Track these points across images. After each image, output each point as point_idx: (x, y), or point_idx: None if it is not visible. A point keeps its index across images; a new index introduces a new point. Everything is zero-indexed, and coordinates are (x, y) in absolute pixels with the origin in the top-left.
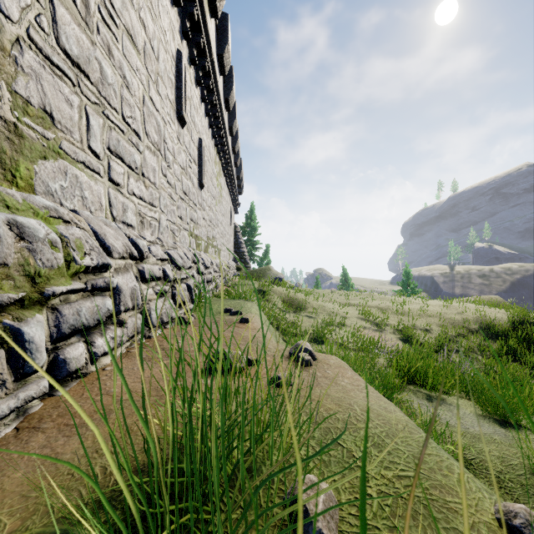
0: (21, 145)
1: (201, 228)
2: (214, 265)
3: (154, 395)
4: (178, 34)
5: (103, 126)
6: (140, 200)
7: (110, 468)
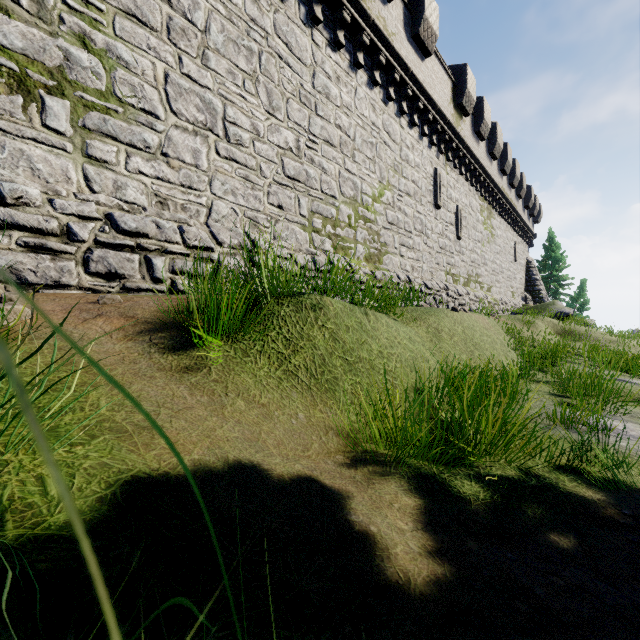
0: (381, 254)
1: (459, 268)
2: (470, 295)
3: None
4: (436, 157)
5: (398, 237)
6: (412, 260)
7: None
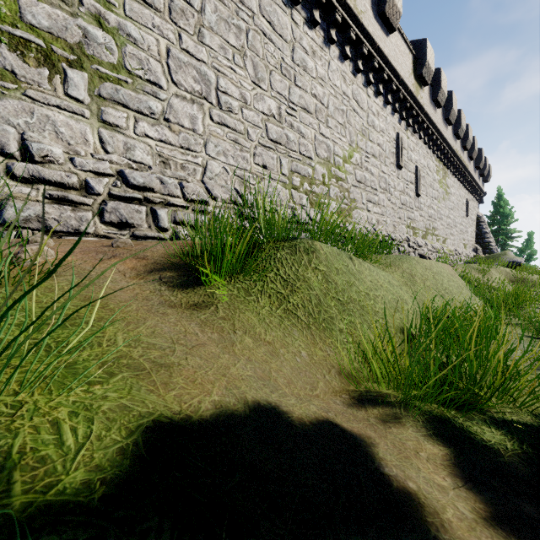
0: (350, 209)
1: (418, 222)
2: (428, 246)
3: None
4: (398, 123)
5: (365, 194)
6: (377, 214)
7: None
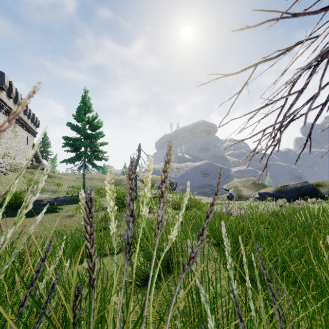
0: None
1: (0, 151)
2: (6, 163)
3: None
4: None
5: None
6: None
7: None
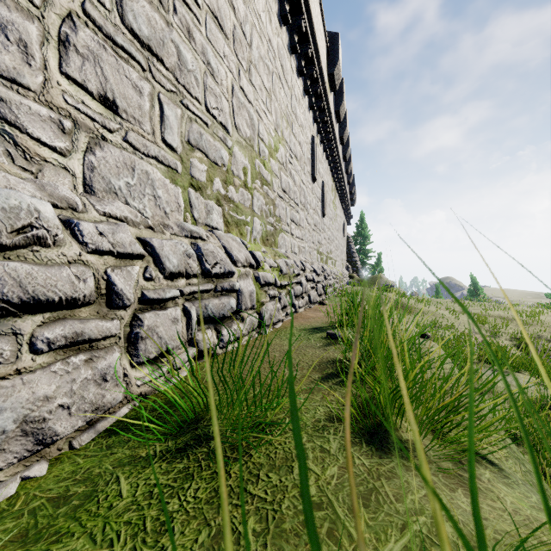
0: (276, 232)
1: (323, 246)
2: (332, 274)
3: (325, 317)
4: (312, 124)
5: (289, 210)
6: (298, 239)
7: (322, 322)
